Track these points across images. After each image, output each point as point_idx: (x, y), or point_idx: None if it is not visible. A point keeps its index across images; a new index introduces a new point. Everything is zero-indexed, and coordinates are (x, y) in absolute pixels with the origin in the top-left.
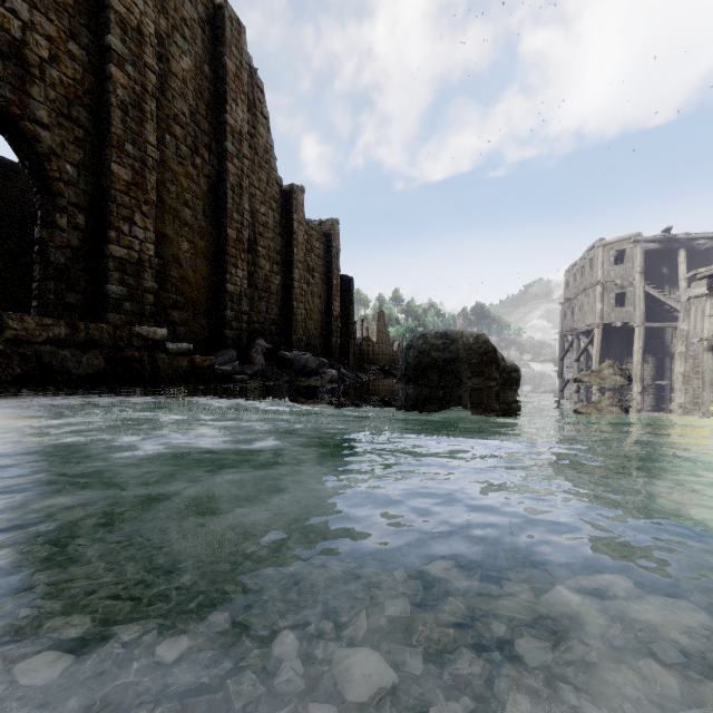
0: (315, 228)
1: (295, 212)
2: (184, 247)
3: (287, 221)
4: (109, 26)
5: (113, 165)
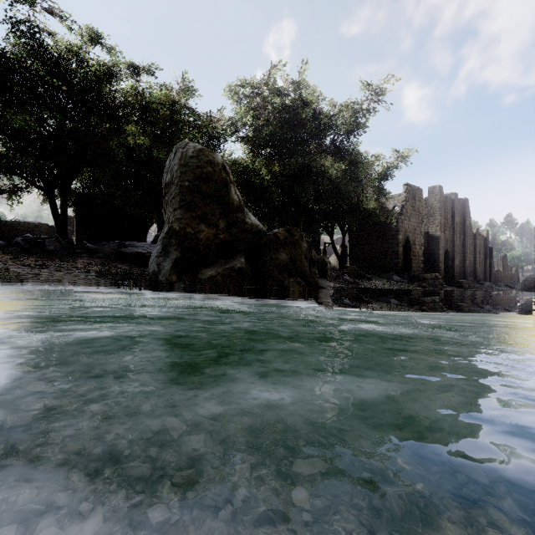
0: (480, 237)
1: (477, 237)
2: (458, 259)
3: (474, 240)
4: (454, 227)
5: (455, 251)
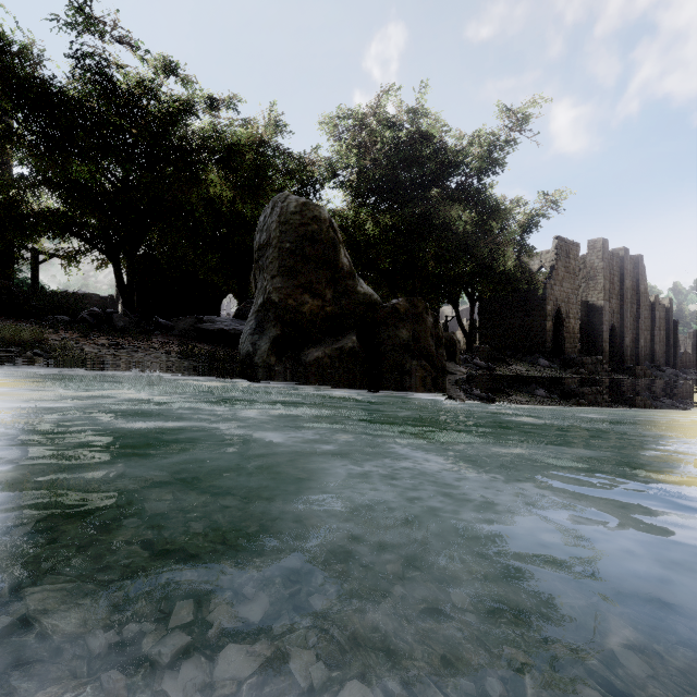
0: (660, 306)
1: (655, 307)
2: (629, 338)
3: (651, 311)
4: (624, 293)
5: (624, 326)
